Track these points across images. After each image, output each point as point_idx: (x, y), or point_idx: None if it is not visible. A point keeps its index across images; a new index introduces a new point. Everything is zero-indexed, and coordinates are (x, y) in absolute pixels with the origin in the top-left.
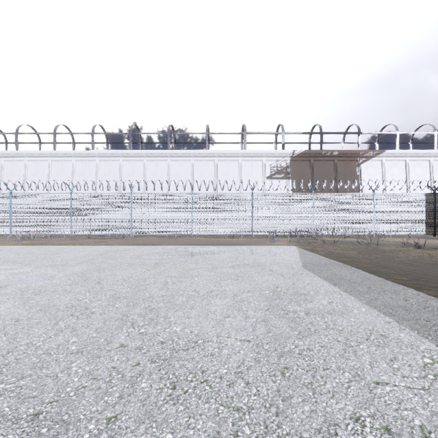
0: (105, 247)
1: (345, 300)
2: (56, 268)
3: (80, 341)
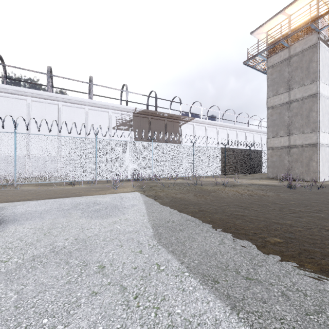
0: None
1: None
2: None
3: None
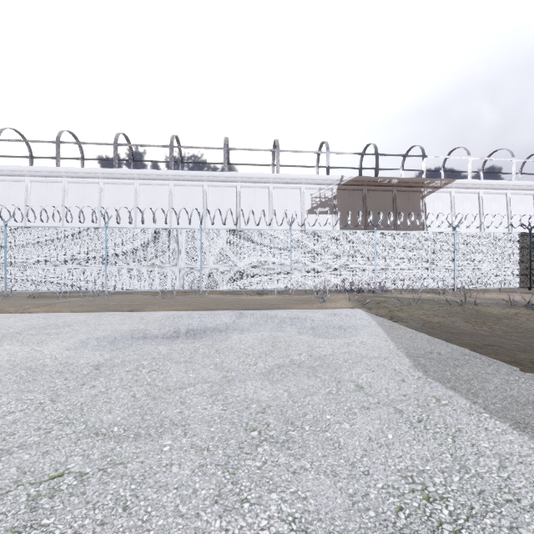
0: (35, 317)
1: None
2: None
3: None
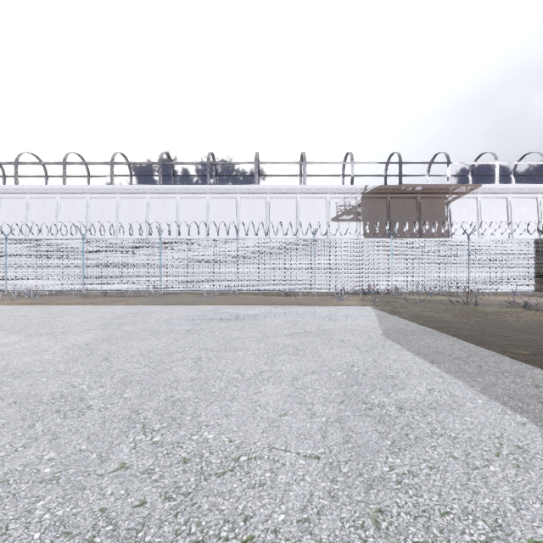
0: (124, 308)
1: (450, 387)
2: (53, 337)
3: (59, 458)
